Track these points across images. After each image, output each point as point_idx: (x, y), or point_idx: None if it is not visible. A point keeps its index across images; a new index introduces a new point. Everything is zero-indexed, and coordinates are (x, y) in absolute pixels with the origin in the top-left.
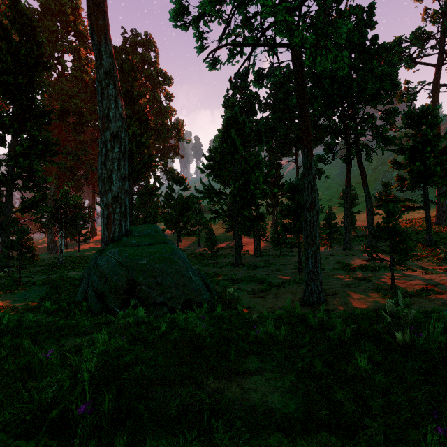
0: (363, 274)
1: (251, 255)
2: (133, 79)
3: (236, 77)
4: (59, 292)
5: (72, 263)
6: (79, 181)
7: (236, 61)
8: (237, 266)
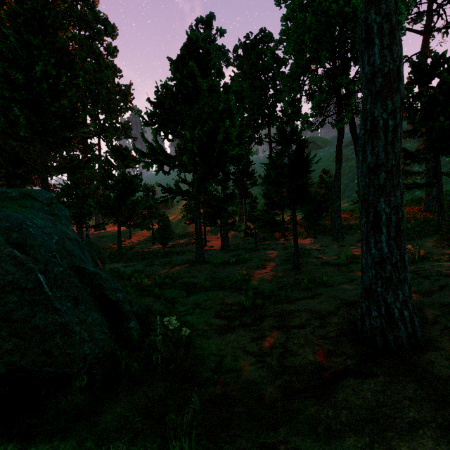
0: None
1: (218, 250)
2: None
3: (198, 23)
4: None
5: None
6: None
7: None
8: (198, 264)
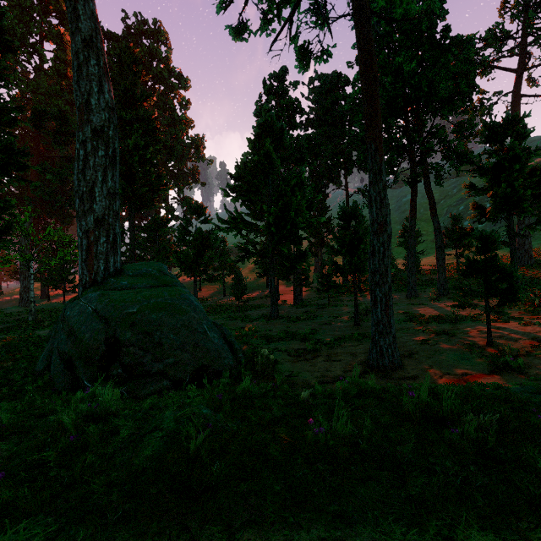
0: (441, 327)
1: (291, 306)
2: (136, 75)
3: (271, 78)
4: (16, 359)
5: (49, 318)
6: (67, 213)
7: (272, 29)
8: (273, 319)
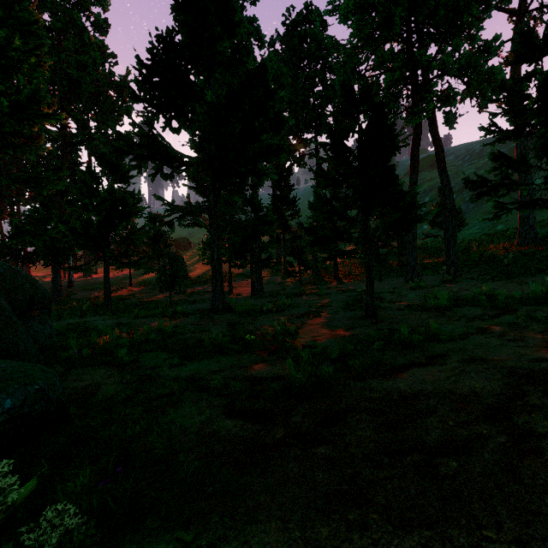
0: None
1: (247, 297)
2: None
3: None
4: None
5: None
6: None
7: None
8: (216, 313)
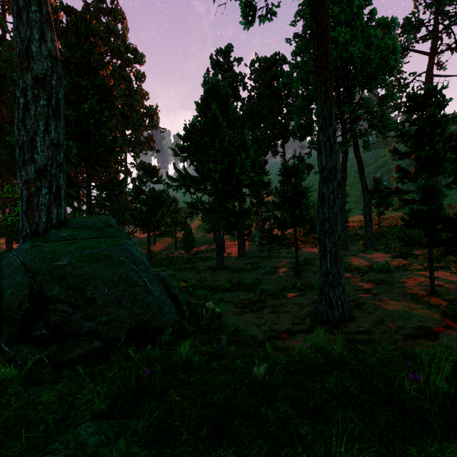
0: (377, 276)
1: (235, 258)
2: (92, 45)
3: (218, 54)
4: None
5: None
6: None
7: None
8: (219, 270)
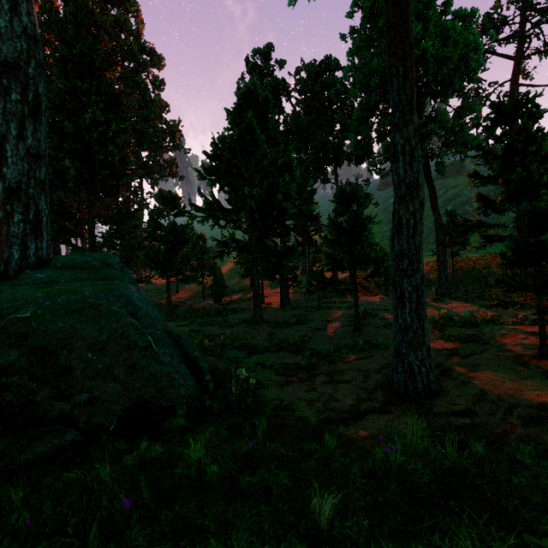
0: (461, 332)
1: (277, 309)
2: (95, 39)
3: (255, 55)
4: None
5: None
6: None
7: None
8: (257, 324)
